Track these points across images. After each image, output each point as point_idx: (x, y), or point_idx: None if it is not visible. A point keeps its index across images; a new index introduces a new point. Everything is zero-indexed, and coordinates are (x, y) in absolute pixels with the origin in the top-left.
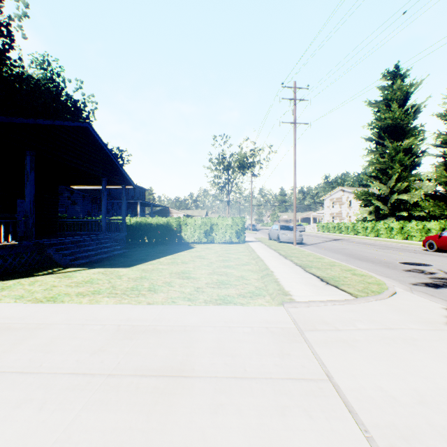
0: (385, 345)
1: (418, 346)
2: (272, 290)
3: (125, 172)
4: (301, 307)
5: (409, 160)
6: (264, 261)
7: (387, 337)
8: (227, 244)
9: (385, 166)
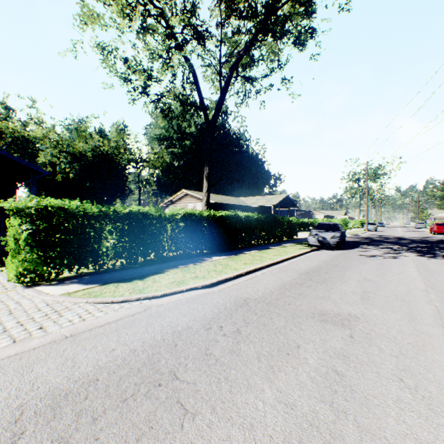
0: None
1: None
2: None
3: (295, 204)
4: None
5: None
6: None
7: None
8: None
9: None
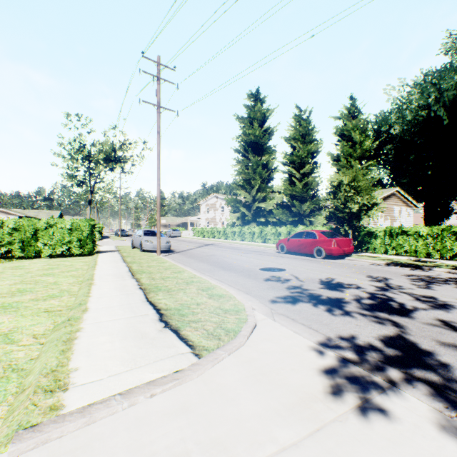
0: None
1: None
2: (36, 374)
3: None
4: (65, 436)
5: (266, 174)
6: (92, 286)
7: None
8: (65, 257)
9: (249, 177)
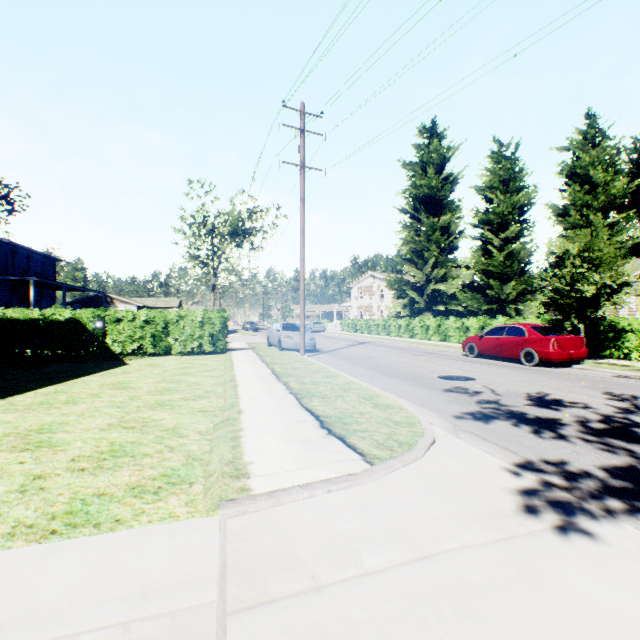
0: (418, 636)
1: (486, 622)
2: (217, 463)
3: None
4: (259, 511)
5: (447, 241)
6: (238, 388)
7: (423, 596)
8: (195, 355)
9: (421, 247)
